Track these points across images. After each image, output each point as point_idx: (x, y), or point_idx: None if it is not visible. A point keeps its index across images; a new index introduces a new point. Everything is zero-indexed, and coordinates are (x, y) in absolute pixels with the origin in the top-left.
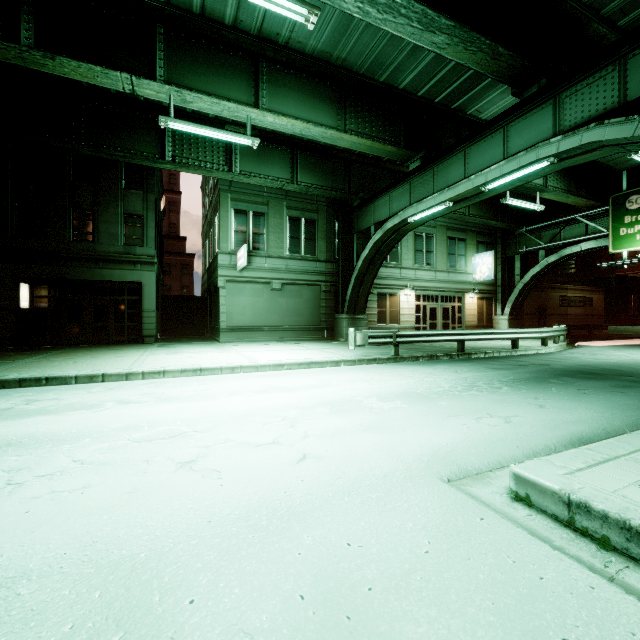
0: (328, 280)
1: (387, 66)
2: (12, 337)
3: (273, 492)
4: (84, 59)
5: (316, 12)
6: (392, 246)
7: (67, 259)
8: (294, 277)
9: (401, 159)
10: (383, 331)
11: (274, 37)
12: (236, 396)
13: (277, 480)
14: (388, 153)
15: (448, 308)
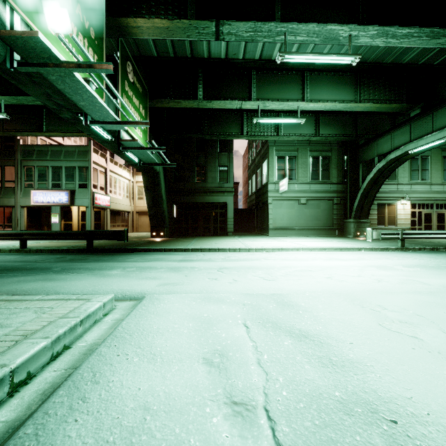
0: (338, 196)
1: (394, 53)
2: (172, 231)
3: (376, 287)
4: (221, 98)
5: (359, 57)
6: (393, 170)
7: (194, 192)
8: (315, 195)
9: (403, 110)
10: (392, 230)
11: None
12: (317, 260)
13: (374, 285)
14: (392, 108)
15: (443, 213)
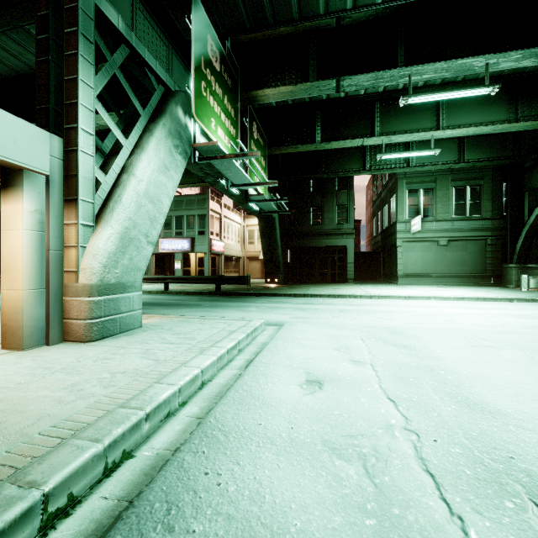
0: (494, 235)
1: None
2: (286, 278)
3: (493, 329)
4: (340, 138)
5: (498, 86)
6: None
7: (309, 235)
8: (459, 235)
9: None
10: None
11: (453, 79)
12: (445, 308)
13: (493, 327)
14: None
15: None
